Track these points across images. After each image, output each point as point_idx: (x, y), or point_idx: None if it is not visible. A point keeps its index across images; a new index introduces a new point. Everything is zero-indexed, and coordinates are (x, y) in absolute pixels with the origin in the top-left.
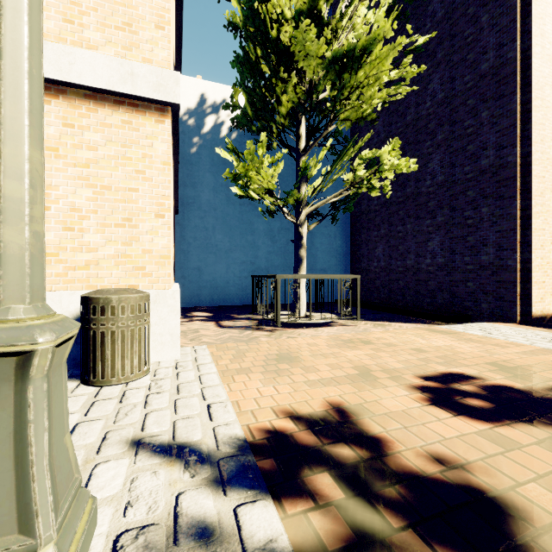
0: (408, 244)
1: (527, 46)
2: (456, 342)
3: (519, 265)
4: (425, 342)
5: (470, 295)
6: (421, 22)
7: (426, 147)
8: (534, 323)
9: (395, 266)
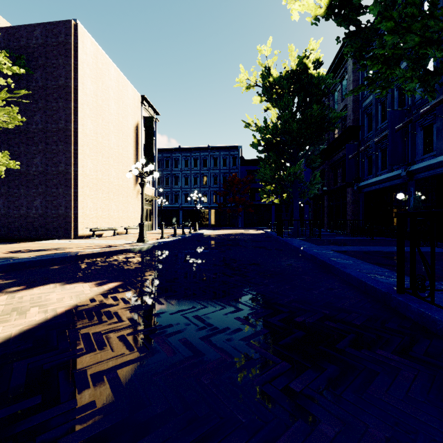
0: (22, 201)
1: (77, 127)
2: (34, 245)
3: (73, 215)
4: (19, 246)
5: (55, 229)
6: (30, 79)
7: (33, 149)
8: (79, 238)
9: (13, 213)
